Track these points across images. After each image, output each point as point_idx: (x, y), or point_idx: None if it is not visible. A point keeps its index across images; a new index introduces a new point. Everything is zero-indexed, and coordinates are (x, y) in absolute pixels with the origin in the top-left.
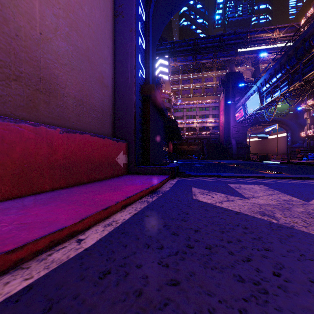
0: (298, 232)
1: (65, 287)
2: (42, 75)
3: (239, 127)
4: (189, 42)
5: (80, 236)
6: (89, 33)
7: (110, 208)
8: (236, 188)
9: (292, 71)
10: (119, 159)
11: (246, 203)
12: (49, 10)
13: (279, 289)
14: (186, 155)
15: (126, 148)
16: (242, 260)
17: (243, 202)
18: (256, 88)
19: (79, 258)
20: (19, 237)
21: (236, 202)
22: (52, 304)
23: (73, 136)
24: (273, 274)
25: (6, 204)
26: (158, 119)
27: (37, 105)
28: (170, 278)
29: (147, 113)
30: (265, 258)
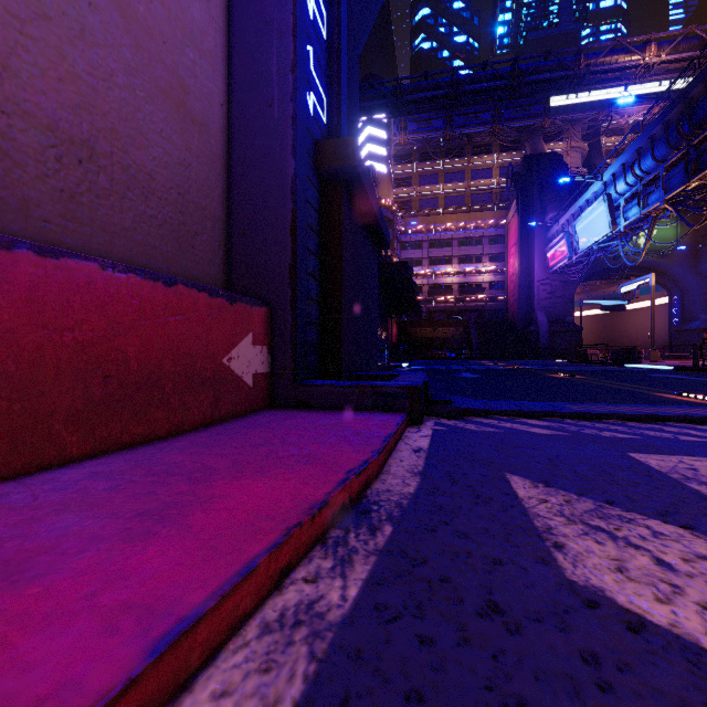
0: None
1: None
2: None
3: (556, 284)
4: (438, 79)
5: None
6: None
7: None
8: (695, 482)
9: (697, 140)
10: (238, 361)
11: None
12: None
13: None
14: (429, 350)
15: (264, 325)
16: None
17: None
18: (601, 187)
19: None
20: None
21: None
22: None
23: None
24: None
25: None
26: (365, 250)
27: None
28: None
29: (334, 225)
30: None
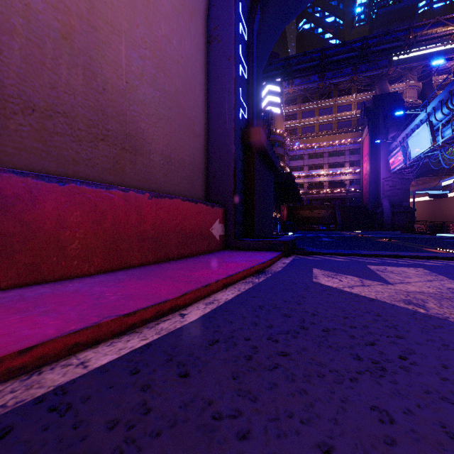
0: (450, 324)
1: (180, 348)
2: (128, 131)
3: (396, 180)
4: (313, 55)
5: (182, 311)
6: (177, 71)
7: (210, 285)
8: (379, 271)
9: None
10: (214, 230)
11: (388, 290)
12: (135, 52)
13: (401, 369)
14: (307, 225)
15: (223, 215)
16: (364, 343)
17: (384, 288)
18: (426, 116)
19: (186, 328)
20: (129, 305)
21: (374, 287)
22: (172, 358)
23: (162, 202)
24: (398, 358)
25: (101, 278)
26: (265, 175)
27: (123, 166)
28: (280, 351)
29: (250, 167)
30: (394, 344)
